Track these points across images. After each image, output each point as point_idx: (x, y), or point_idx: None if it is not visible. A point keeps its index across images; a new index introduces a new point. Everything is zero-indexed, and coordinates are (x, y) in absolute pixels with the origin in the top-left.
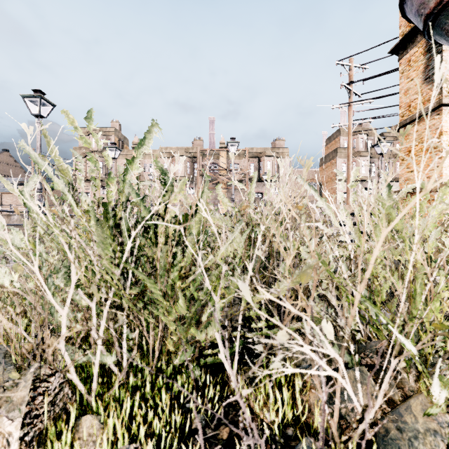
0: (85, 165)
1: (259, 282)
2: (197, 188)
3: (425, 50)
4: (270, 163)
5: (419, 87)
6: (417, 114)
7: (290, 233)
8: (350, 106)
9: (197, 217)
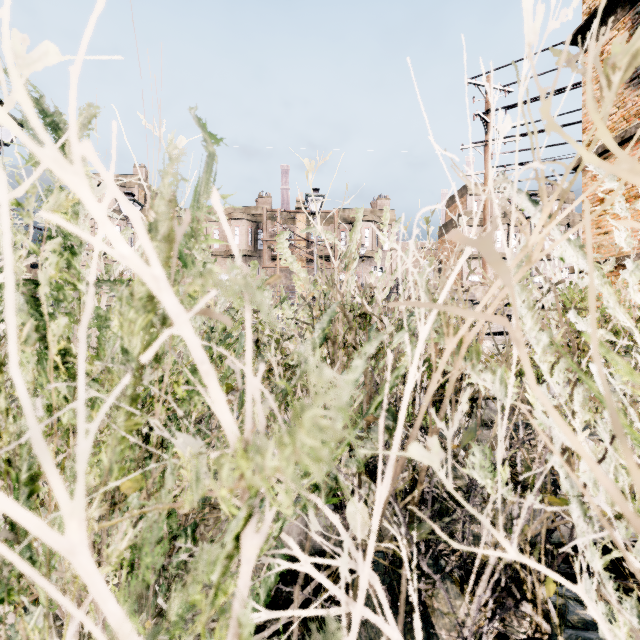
0: (93, 230)
1: (402, 524)
2: (263, 266)
3: (630, 32)
4: (369, 232)
5: (620, 94)
6: (618, 138)
7: (514, 348)
8: (487, 146)
9: (141, 282)
